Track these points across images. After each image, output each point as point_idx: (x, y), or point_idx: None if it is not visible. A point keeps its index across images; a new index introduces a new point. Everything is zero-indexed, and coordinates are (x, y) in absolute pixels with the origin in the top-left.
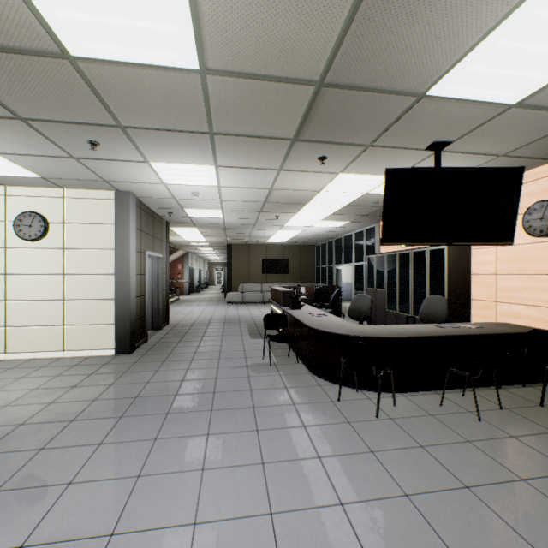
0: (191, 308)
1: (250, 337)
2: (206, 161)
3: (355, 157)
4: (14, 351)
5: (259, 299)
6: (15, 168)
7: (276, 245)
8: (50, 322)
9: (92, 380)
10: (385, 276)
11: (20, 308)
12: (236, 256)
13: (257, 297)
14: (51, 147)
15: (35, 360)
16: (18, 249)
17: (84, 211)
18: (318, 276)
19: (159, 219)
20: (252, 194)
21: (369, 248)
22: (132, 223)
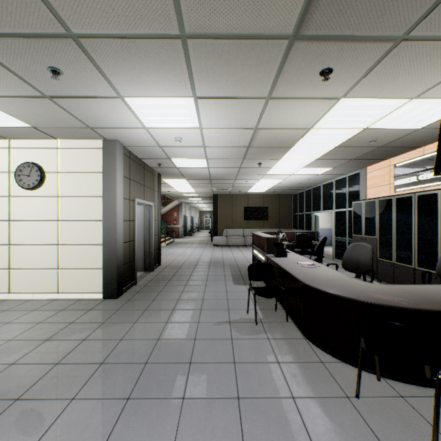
0: (182, 250)
1: (233, 283)
2: (183, 90)
3: (372, 66)
4: (16, 291)
5: (241, 242)
6: (3, 116)
7: (256, 194)
8: (46, 265)
9: (67, 332)
10: (377, 222)
11: (21, 252)
12: (221, 205)
13: (239, 241)
14: (18, 83)
15: (31, 302)
16: (19, 197)
17: (75, 161)
18: (295, 222)
19: (150, 170)
20: (235, 137)
21: (352, 195)
22: (118, 170)
